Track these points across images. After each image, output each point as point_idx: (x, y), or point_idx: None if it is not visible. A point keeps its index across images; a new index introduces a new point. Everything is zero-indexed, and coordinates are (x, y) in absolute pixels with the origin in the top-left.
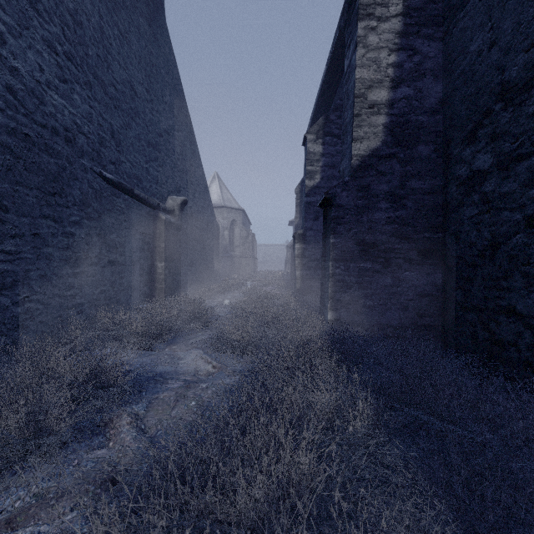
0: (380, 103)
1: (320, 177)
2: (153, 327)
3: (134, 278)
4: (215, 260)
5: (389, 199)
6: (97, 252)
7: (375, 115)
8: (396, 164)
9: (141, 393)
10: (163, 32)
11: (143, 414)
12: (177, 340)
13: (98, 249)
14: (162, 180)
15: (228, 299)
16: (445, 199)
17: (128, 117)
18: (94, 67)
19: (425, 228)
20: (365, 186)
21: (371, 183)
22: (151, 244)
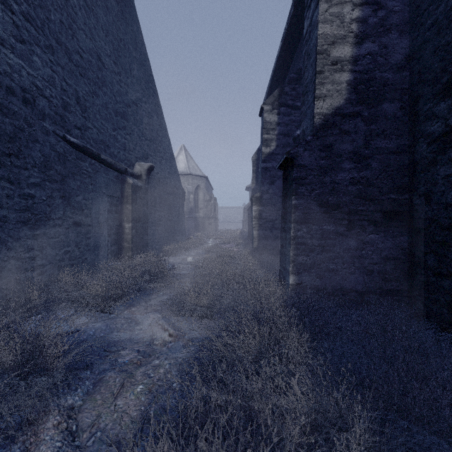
0: (344, 59)
1: (276, 144)
2: (112, 288)
3: (101, 238)
4: (181, 221)
5: (353, 159)
6: (60, 214)
7: (338, 72)
8: (360, 123)
9: (86, 371)
10: (131, 11)
11: (79, 406)
12: (138, 300)
13: (61, 210)
14: (130, 147)
15: (191, 256)
16: (412, 159)
17: (95, 85)
18: (57, 32)
19: (390, 189)
20: (328, 145)
21: (334, 143)
22: (119, 206)
